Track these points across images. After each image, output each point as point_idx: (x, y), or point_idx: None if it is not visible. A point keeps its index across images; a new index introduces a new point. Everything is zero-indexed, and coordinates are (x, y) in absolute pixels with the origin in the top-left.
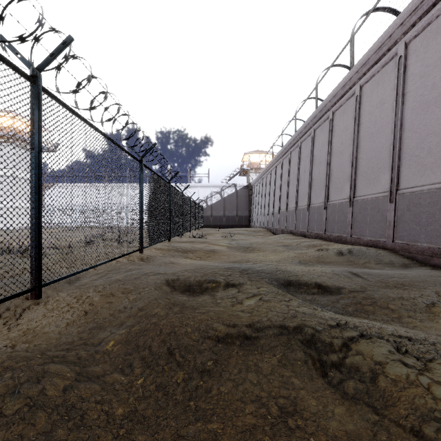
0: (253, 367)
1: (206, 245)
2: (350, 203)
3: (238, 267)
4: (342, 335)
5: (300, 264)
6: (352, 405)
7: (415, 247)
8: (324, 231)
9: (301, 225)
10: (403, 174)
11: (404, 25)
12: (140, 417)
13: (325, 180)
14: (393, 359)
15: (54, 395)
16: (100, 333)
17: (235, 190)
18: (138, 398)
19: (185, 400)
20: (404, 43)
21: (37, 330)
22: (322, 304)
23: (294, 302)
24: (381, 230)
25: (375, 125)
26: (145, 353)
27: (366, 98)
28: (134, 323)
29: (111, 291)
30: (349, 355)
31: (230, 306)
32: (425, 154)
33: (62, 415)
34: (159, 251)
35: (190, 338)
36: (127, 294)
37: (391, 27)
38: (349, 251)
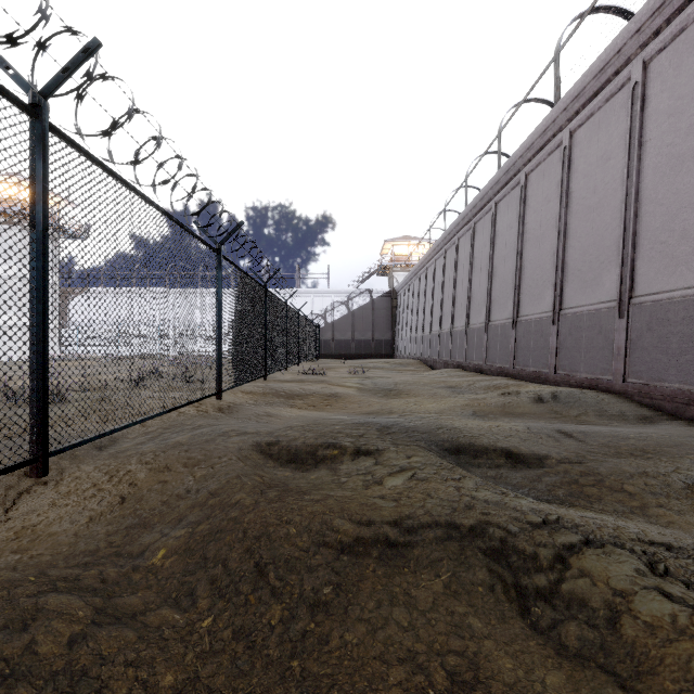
0: (401, 597)
1: (324, 386)
2: (554, 319)
3: (374, 421)
4: (553, 541)
5: (475, 416)
6: (577, 669)
7: (661, 389)
8: (513, 363)
9: (475, 355)
10: (640, 272)
11: (642, 32)
12: (204, 690)
13: (514, 283)
14: (646, 585)
15: (51, 653)
16: (143, 534)
17: (370, 299)
18: (203, 654)
19: (284, 657)
20: (641, 61)
21: (39, 529)
22: (513, 483)
23: (469, 482)
24: (604, 362)
25: (594, 194)
26: (217, 571)
27: (580, 152)
28: (201, 518)
29: (167, 462)
30: (567, 576)
31: (362, 489)
32: (676, 239)
33: (62, 691)
34: (249, 395)
35: (294, 546)
36: (193, 468)
37: (620, 36)
38: (552, 396)
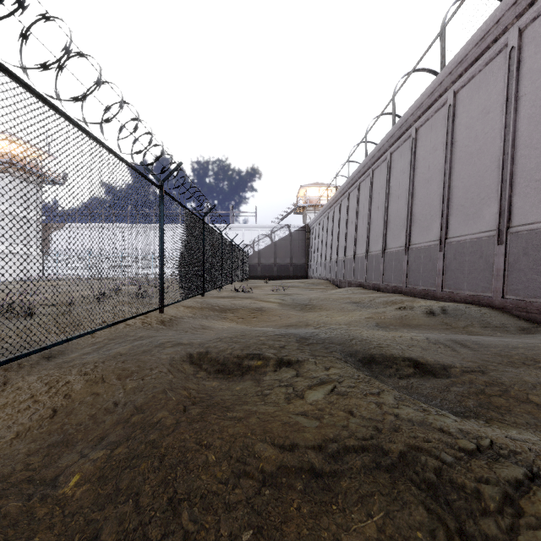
0: None
1: (251, 302)
2: (440, 246)
3: (294, 333)
4: (496, 476)
5: (379, 327)
6: None
7: (536, 304)
8: (405, 283)
9: (374, 276)
10: (517, 206)
11: (519, 4)
12: None
13: (406, 218)
14: None
15: None
16: (63, 454)
17: (288, 232)
18: None
19: None
20: (517, 29)
21: None
22: (425, 394)
23: (389, 398)
24: (485, 282)
25: (475, 143)
26: (127, 509)
27: (463, 108)
28: (121, 438)
29: (103, 373)
30: (522, 525)
31: (284, 403)
32: None
33: None
34: (188, 309)
35: (212, 477)
36: (125, 380)
37: (499, 8)
38: (442, 310)
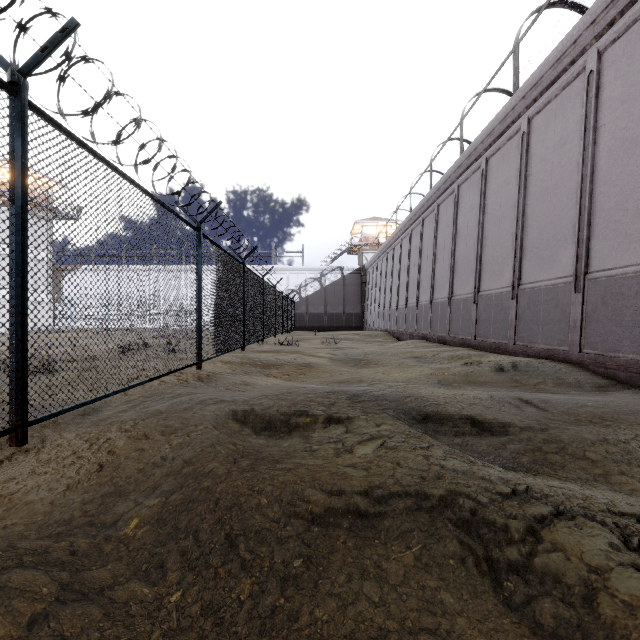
0: (372, 570)
1: (298, 357)
2: (513, 294)
3: (345, 390)
4: (523, 512)
5: (440, 385)
6: None
7: (615, 359)
8: (474, 335)
9: (439, 327)
10: (595, 249)
11: (597, 23)
12: None
13: (475, 260)
14: (621, 561)
15: (9, 636)
16: (118, 503)
17: (341, 276)
18: (169, 632)
19: (253, 635)
20: (596, 51)
21: (16, 498)
22: (479, 451)
23: (437, 451)
24: (561, 334)
25: (551, 177)
26: (188, 543)
27: (538, 137)
28: (175, 487)
29: (146, 430)
30: (540, 550)
31: (333, 457)
32: (630, 218)
33: None
34: (227, 365)
35: (265, 516)
36: (169, 436)
37: (576, 27)
38: (512, 366)
